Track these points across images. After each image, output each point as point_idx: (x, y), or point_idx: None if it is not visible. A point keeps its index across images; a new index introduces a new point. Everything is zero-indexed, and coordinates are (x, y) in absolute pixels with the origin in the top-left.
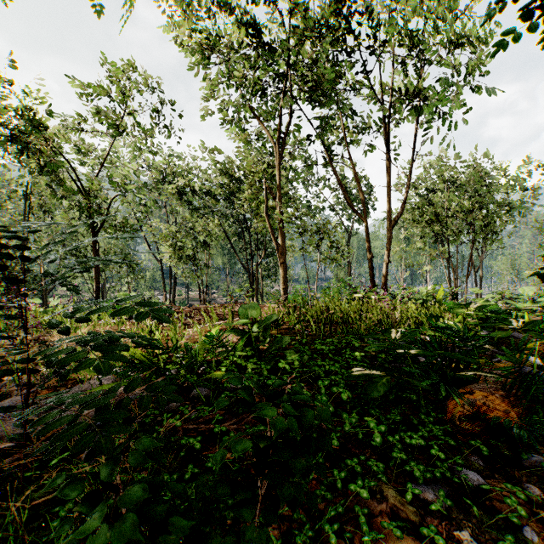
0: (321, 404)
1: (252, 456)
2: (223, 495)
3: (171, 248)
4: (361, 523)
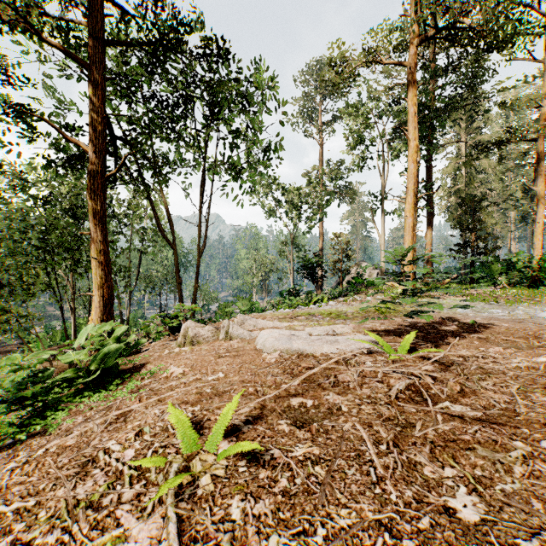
0: None
1: None
2: None
3: None
4: None
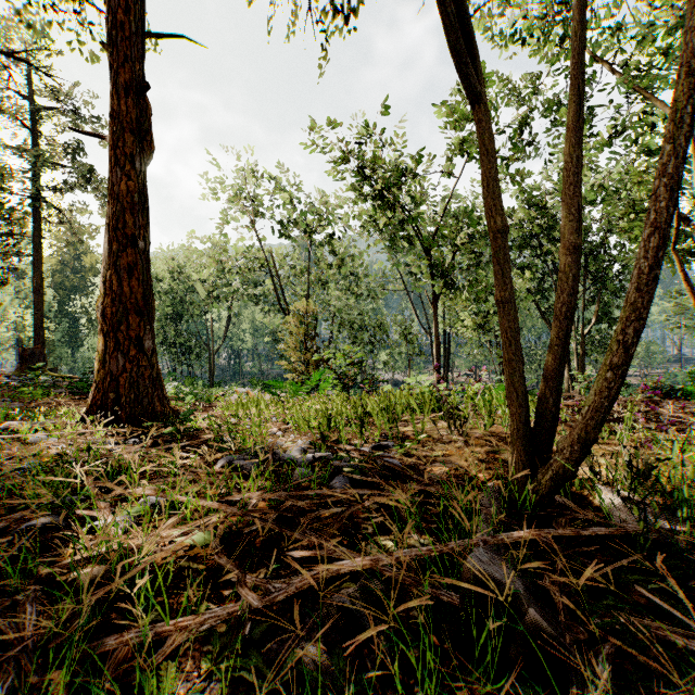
0: None
1: None
2: None
3: (469, 316)
4: None
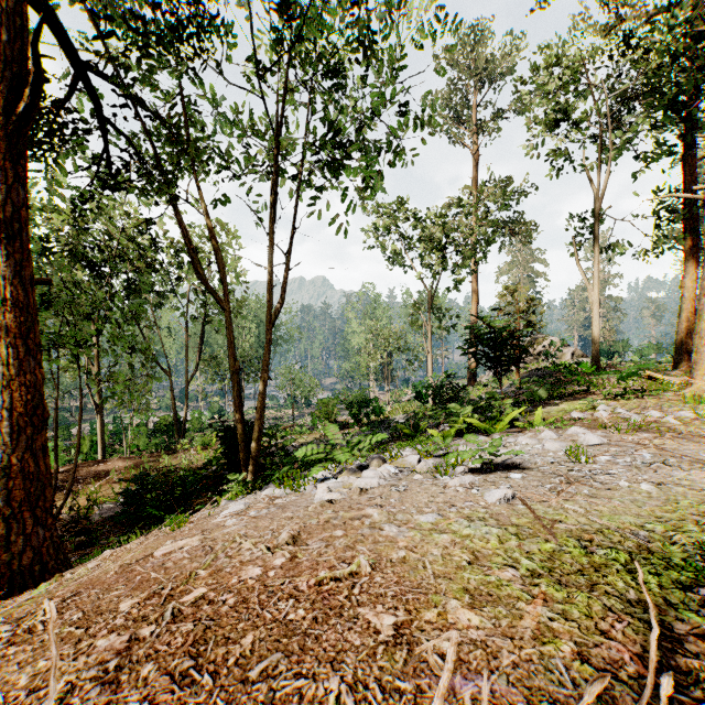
0: None
1: None
2: None
3: None
4: None
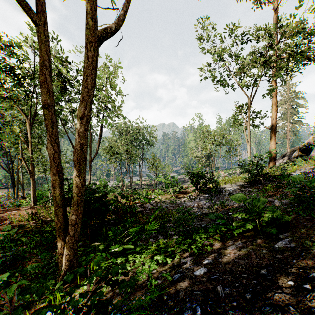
0: (18, 251)
1: (6, 261)
2: (2, 265)
3: None
4: (26, 264)
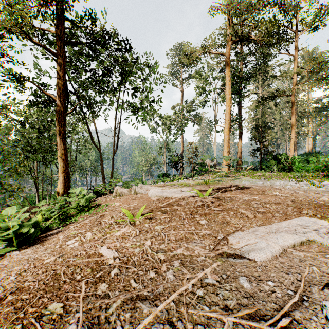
0: None
1: None
2: None
3: None
4: None
